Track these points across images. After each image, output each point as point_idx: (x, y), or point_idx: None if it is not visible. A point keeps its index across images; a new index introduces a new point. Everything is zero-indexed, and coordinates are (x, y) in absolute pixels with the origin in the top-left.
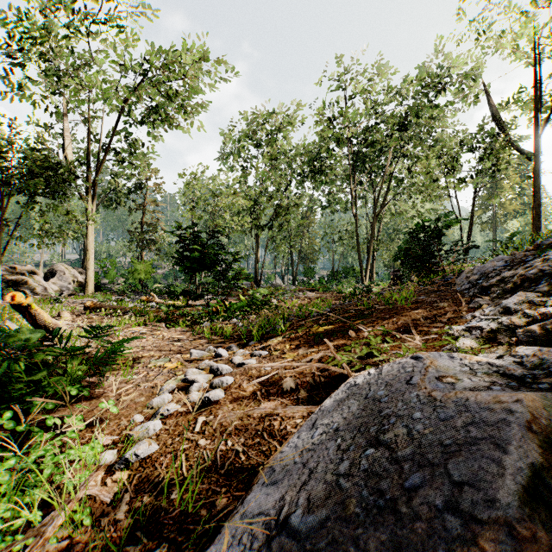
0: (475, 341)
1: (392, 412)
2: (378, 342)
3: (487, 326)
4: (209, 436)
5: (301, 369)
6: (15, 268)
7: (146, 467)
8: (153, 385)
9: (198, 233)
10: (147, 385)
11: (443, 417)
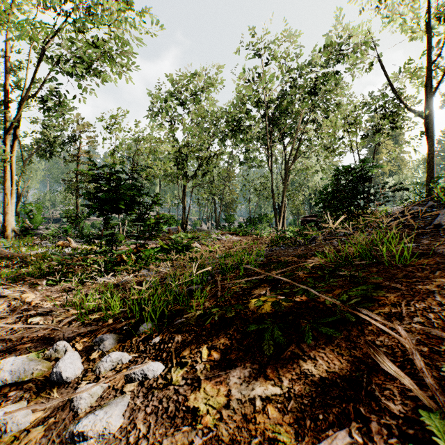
0: None
1: None
2: None
3: None
4: None
5: None
6: None
7: None
8: None
9: (114, 173)
10: None
11: None
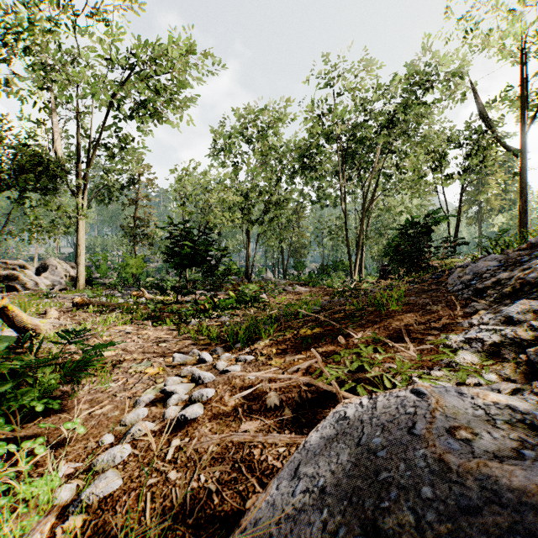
0: (476, 355)
1: (393, 479)
2: (369, 353)
3: (489, 338)
4: (181, 467)
5: (286, 384)
6: (6, 263)
7: (105, 510)
8: (131, 396)
9: (188, 229)
10: (124, 396)
11: (465, 505)
